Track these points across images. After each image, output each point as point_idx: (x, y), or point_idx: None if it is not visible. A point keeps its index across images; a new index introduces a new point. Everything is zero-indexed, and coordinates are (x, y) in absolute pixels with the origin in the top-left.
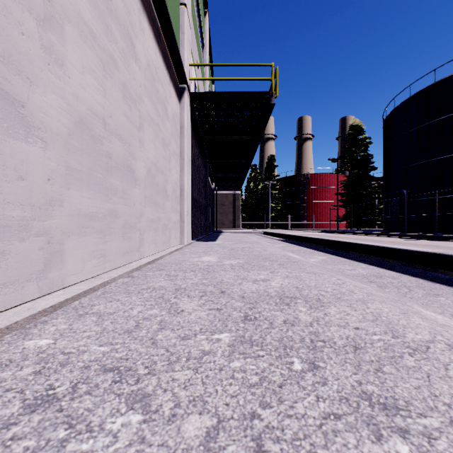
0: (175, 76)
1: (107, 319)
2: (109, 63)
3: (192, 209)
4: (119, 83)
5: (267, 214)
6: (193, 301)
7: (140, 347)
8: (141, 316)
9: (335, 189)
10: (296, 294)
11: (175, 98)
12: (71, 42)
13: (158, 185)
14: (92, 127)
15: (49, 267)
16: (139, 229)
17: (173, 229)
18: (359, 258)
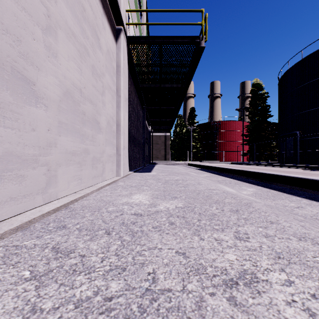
0: (111, 14)
1: None
2: None
3: (130, 145)
4: None
5: (189, 150)
6: None
7: None
8: None
9: (239, 132)
10: None
11: (110, 34)
12: None
13: (84, 113)
14: None
15: None
16: (47, 164)
17: (107, 162)
18: (288, 190)
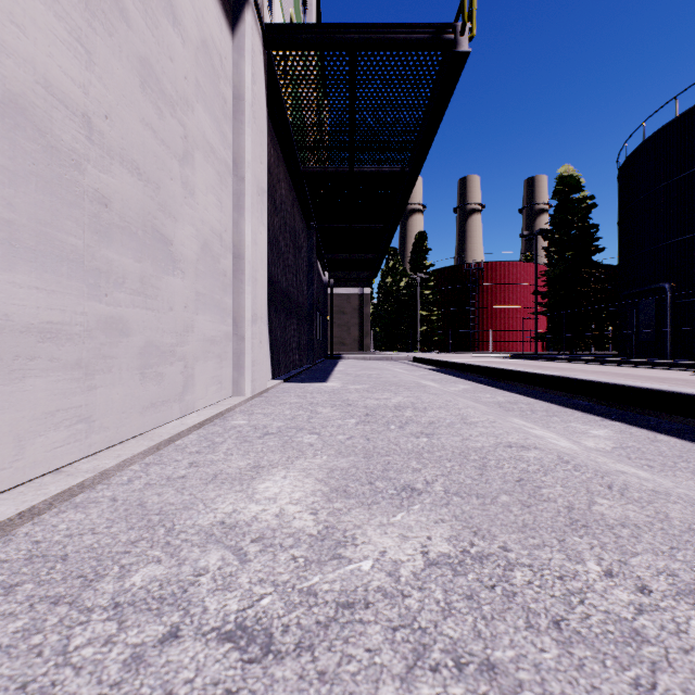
0: None
1: None
2: None
3: (275, 313)
4: None
5: (414, 328)
6: None
7: None
8: None
9: (526, 287)
10: None
11: (212, 1)
12: None
13: (106, 201)
14: None
15: None
16: None
17: (202, 359)
18: None
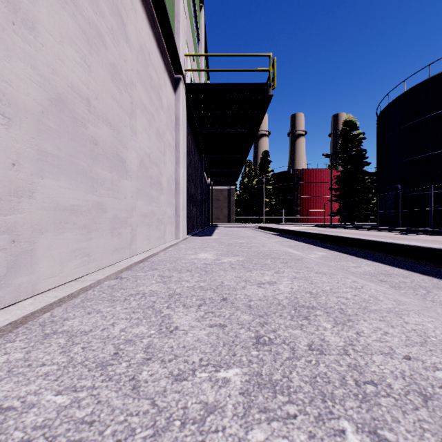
0: (170, 65)
1: (79, 342)
2: (94, 37)
3: (187, 204)
4: (107, 63)
5: (261, 209)
6: (190, 313)
7: (114, 396)
8: (124, 337)
9: (328, 184)
10: (313, 302)
11: (170, 88)
12: (44, 4)
13: (151, 177)
14: (73, 107)
15: (13, 271)
16: (131, 224)
17: (167, 224)
18: (360, 254)
